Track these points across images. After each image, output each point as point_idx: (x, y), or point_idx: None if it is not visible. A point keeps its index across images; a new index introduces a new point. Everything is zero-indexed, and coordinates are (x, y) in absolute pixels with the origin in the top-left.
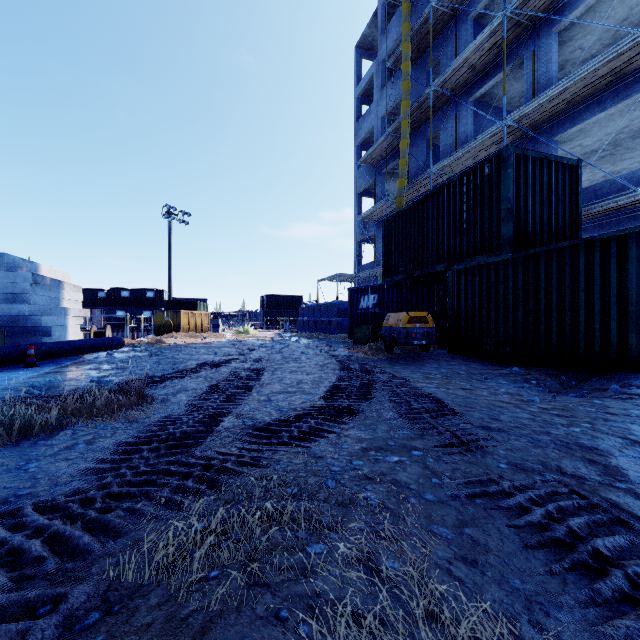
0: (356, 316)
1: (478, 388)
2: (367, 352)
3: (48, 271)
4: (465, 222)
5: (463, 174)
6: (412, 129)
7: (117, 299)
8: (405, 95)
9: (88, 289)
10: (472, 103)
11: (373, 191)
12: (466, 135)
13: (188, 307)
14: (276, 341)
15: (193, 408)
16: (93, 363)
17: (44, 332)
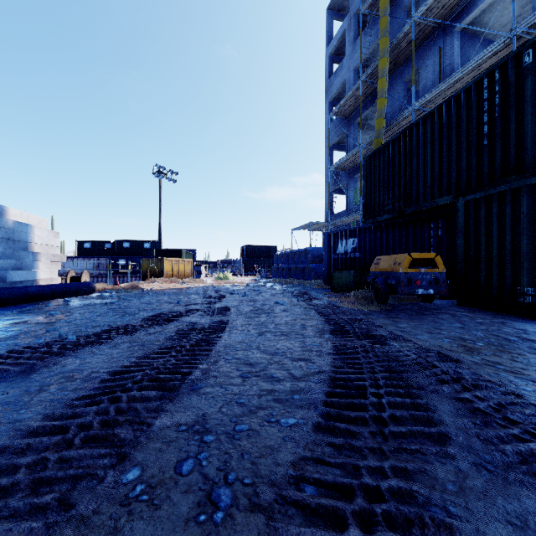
0: (333, 261)
1: None
2: (352, 301)
3: (18, 215)
4: (486, 137)
5: (482, 76)
6: (388, 73)
7: (120, 249)
8: (383, 32)
9: (97, 241)
10: (459, 33)
11: (344, 145)
12: (452, 67)
13: (173, 255)
14: (249, 287)
15: None
16: (35, 313)
17: None
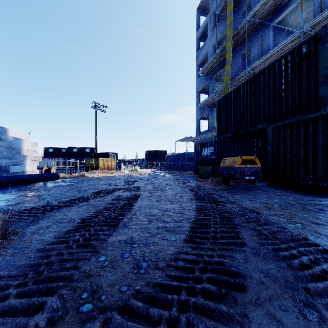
0: (199, 160)
1: (327, 222)
2: (210, 184)
3: (14, 133)
4: (283, 91)
5: (281, 57)
6: (232, 49)
7: (71, 153)
8: (229, 26)
9: (57, 148)
10: (272, 27)
11: (207, 90)
12: (269, 47)
13: (104, 156)
14: (150, 176)
15: (40, 258)
16: (28, 190)
17: (5, 170)
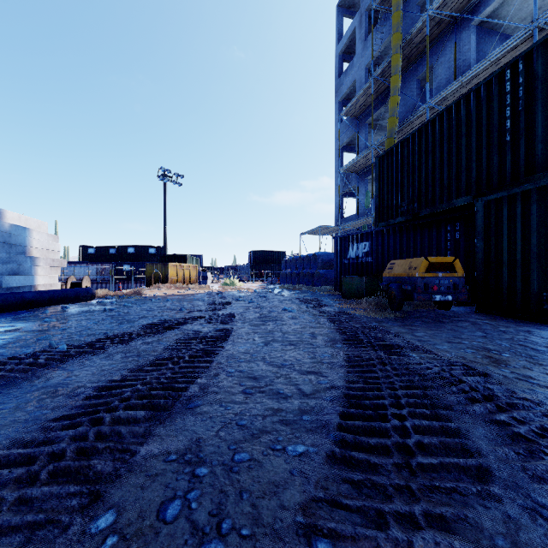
0: (343, 266)
1: None
2: (365, 308)
3: (16, 218)
4: (508, 132)
5: (504, 67)
6: (400, 70)
7: (124, 255)
8: (396, 27)
9: (101, 246)
10: (475, 27)
11: (354, 146)
12: (468, 64)
13: (179, 260)
14: (255, 293)
15: None
16: (30, 320)
17: None
